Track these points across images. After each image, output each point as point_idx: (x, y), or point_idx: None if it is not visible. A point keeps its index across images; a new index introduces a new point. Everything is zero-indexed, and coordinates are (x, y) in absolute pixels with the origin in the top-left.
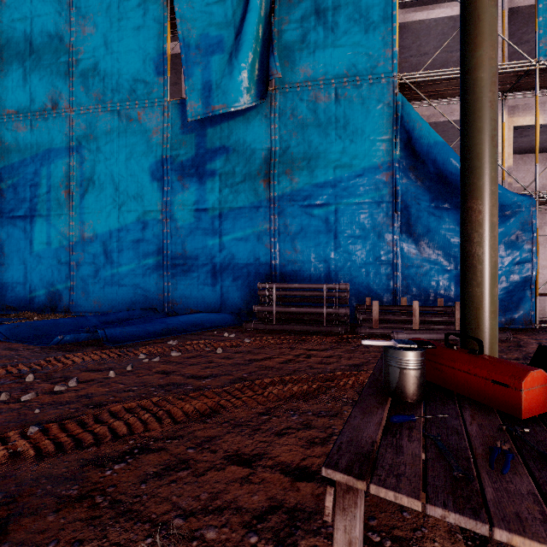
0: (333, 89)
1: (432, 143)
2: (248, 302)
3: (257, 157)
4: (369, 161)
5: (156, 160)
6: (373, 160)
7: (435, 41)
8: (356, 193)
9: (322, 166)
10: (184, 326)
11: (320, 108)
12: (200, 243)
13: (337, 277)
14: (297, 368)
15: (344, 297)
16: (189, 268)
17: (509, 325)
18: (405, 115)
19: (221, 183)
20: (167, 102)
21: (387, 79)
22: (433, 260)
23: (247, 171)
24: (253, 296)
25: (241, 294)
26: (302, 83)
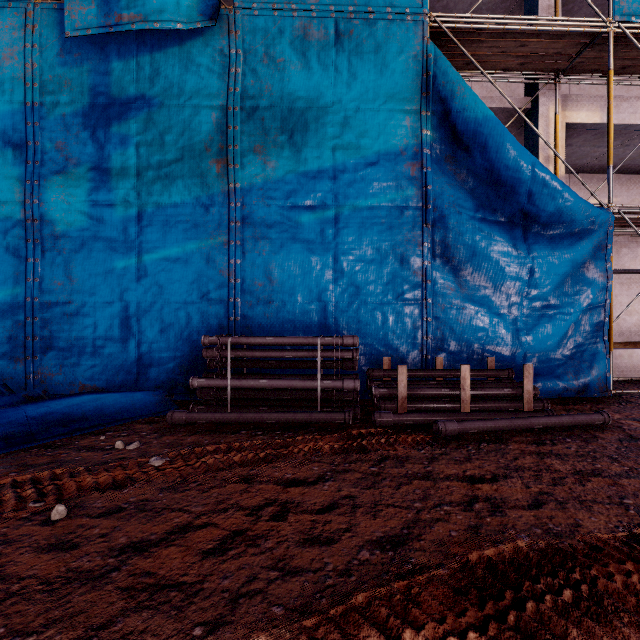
0: (332, 21)
1: (482, 118)
2: (188, 368)
3: (205, 120)
4: (387, 143)
5: (11, 108)
6: (392, 141)
7: (466, 3)
8: (368, 192)
9: (314, 144)
10: (34, 428)
11: (310, 50)
12: (99, 264)
13: (337, 325)
14: (244, 582)
15: (351, 358)
16: (77, 310)
17: (580, 393)
18: (441, 74)
19: (139, 160)
20: (34, 3)
21: (414, 18)
22: (480, 299)
23: (187, 142)
24: (197, 357)
25: (176, 355)
26: (281, 4)
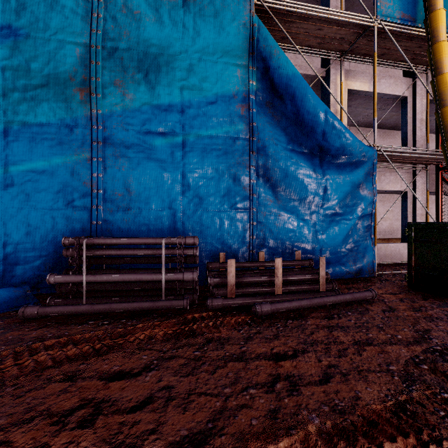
0: None
1: (291, 74)
2: (53, 265)
3: (69, 54)
4: (223, 88)
5: None
6: (227, 86)
7: None
8: (208, 124)
9: (165, 83)
10: None
11: (162, 7)
12: None
13: (184, 228)
14: None
15: (192, 254)
16: None
17: (356, 275)
18: (263, 39)
19: (6, 82)
20: None
21: None
22: (290, 208)
23: (52, 71)
24: (62, 256)
25: (42, 254)
26: None
